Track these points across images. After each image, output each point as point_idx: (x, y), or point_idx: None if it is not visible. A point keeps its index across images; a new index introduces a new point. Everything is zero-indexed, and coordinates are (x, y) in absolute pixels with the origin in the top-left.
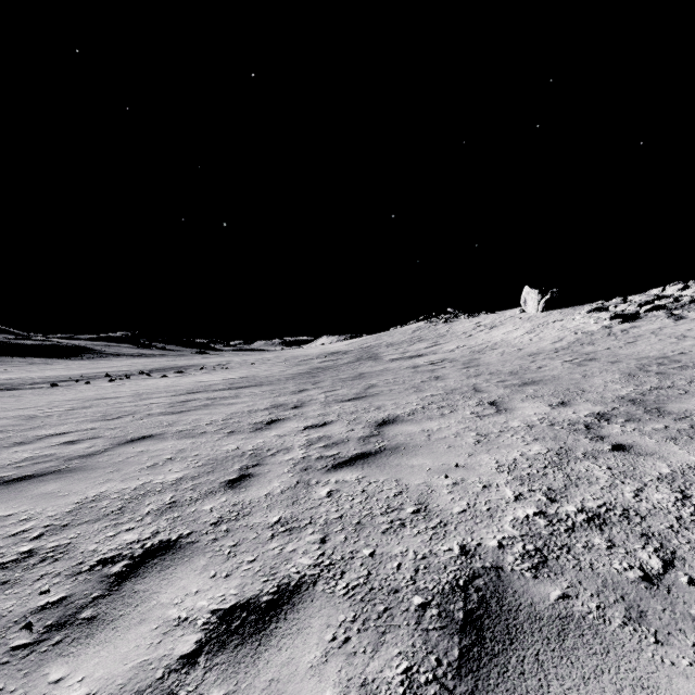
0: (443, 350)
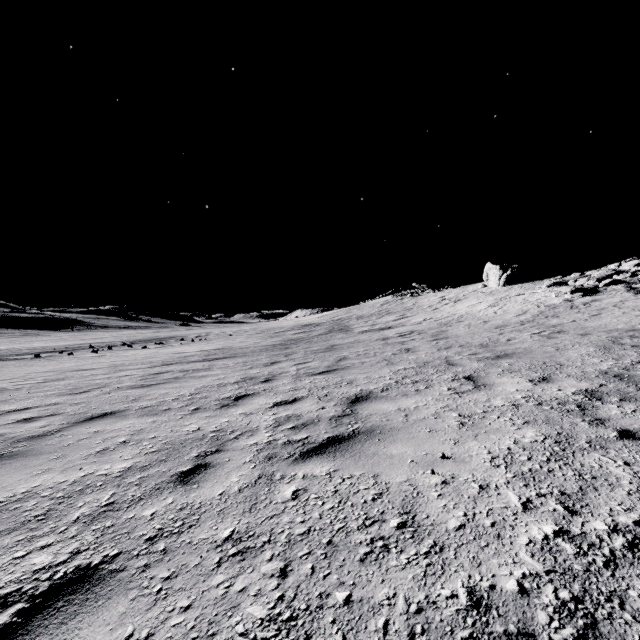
0: (411, 322)
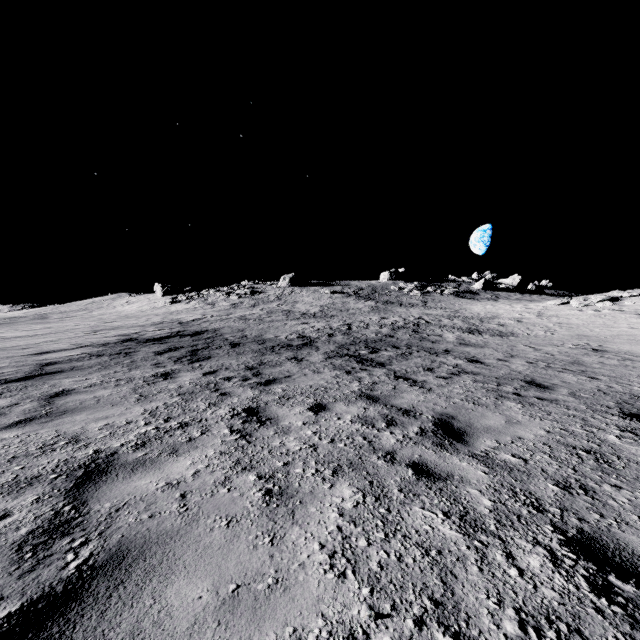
0: (89, 314)
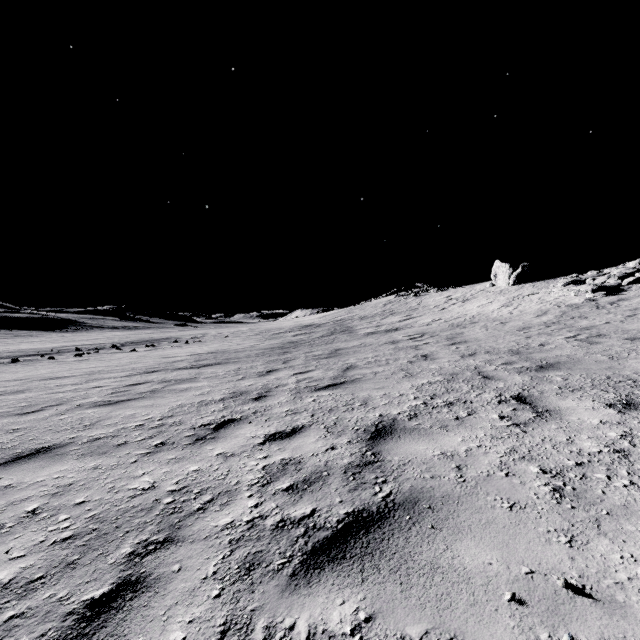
0: (419, 323)
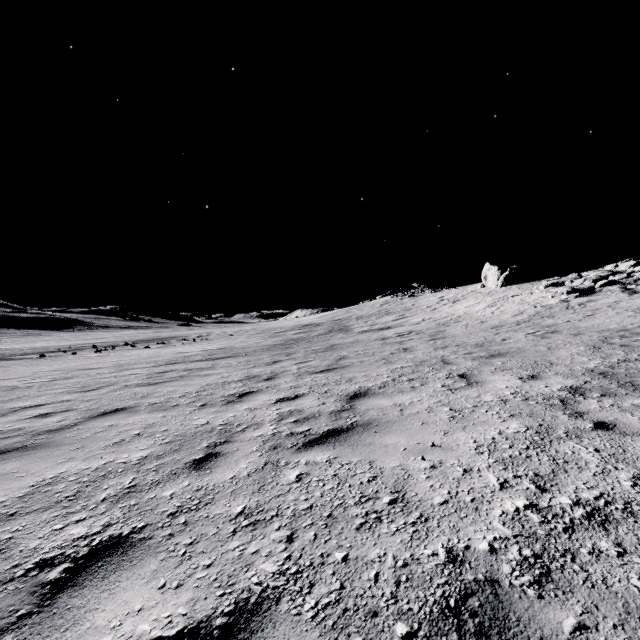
0: (410, 322)
